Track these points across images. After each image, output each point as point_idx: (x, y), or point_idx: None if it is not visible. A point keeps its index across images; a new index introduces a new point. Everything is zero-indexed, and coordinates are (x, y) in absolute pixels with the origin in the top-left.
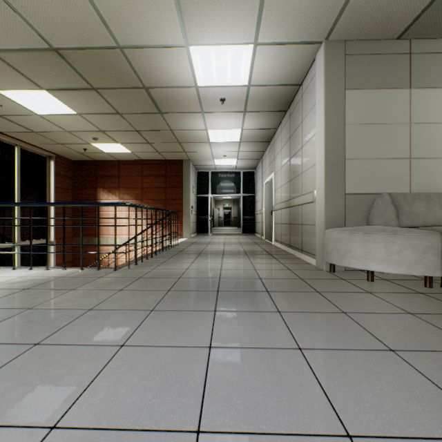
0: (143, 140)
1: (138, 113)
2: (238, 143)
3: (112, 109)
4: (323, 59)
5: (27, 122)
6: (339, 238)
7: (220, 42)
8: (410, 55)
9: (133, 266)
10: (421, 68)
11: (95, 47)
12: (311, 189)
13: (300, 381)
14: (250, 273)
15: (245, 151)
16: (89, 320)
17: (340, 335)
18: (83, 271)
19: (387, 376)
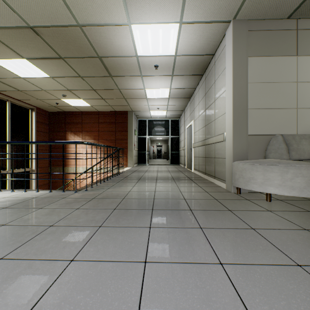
0: (99, 97)
1: (94, 76)
2: (167, 99)
3: (75, 73)
4: (231, 34)
5: (14, 83)
6: (244, 168)
7: (154, 21)
8: (297, 31)
9: (89, 189)
10: (305, 40)
11: (61, 25)
12: (222, 131)
13: (224, 299)
14: (177, 194)
15: (172, 105)
16: (48, 236)
17: (253, 250)
18: (52, 192)
19: (300, 293)
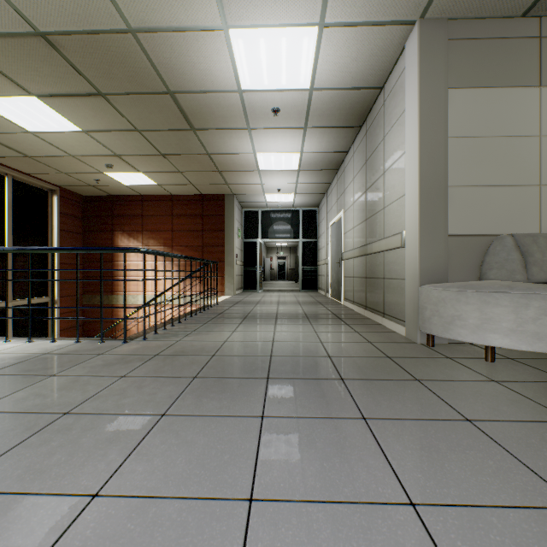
0: (173, 168)
1: (163, 130)
2: (296, 173)
3: (128, 124)
4: (417, 46)
5: (17, 143)
6: (442, 298)
7: (272, 22)
8: (540, 39)
9: (151, 337)
10: None
11: (97, 30)
12: (398, 230)
13: None
14: (314, 347)
15: (305, 183)
16: (56, 436)
17: (477, 472)
18: (79, 344)
19: None
